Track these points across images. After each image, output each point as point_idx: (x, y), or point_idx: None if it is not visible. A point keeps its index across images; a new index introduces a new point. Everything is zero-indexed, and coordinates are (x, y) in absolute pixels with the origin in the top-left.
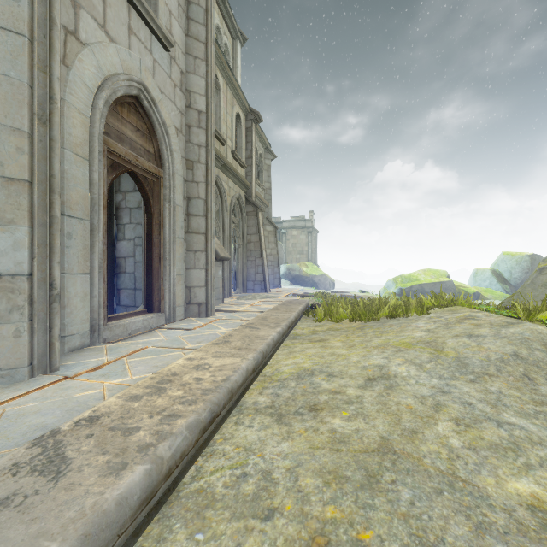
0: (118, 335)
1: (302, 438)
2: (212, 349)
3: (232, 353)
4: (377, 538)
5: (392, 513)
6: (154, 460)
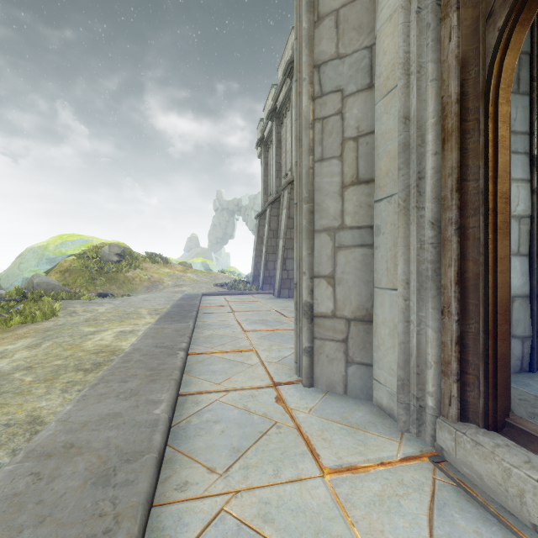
0: (483, 478)
1: (25, 408)
2: (129, 430)
3: (87, 429)
4: (22, 383)
5: (4, 388)
6: (123, 352)
